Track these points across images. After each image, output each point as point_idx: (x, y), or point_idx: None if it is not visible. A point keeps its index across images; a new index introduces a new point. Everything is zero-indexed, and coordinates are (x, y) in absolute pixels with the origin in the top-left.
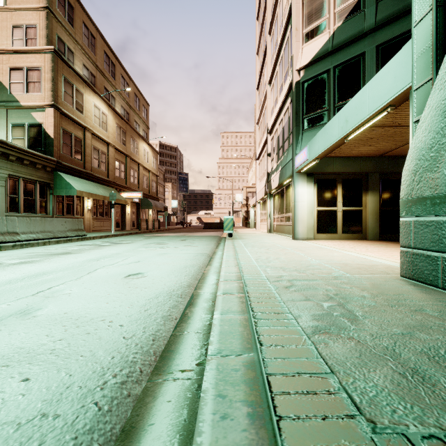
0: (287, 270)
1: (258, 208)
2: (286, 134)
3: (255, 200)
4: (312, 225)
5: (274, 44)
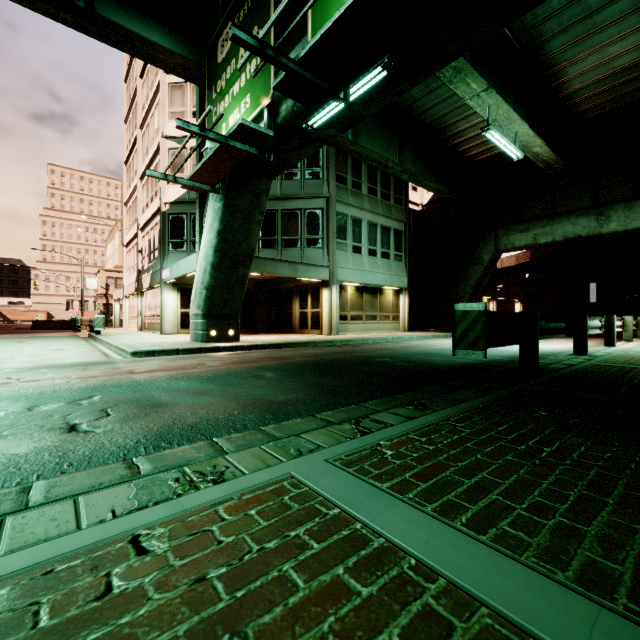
0: (147, 342)
1: (126, 303)
2: (157, 244)
3: (122, 293)
4: (177, 323)
5: (146, 148)
